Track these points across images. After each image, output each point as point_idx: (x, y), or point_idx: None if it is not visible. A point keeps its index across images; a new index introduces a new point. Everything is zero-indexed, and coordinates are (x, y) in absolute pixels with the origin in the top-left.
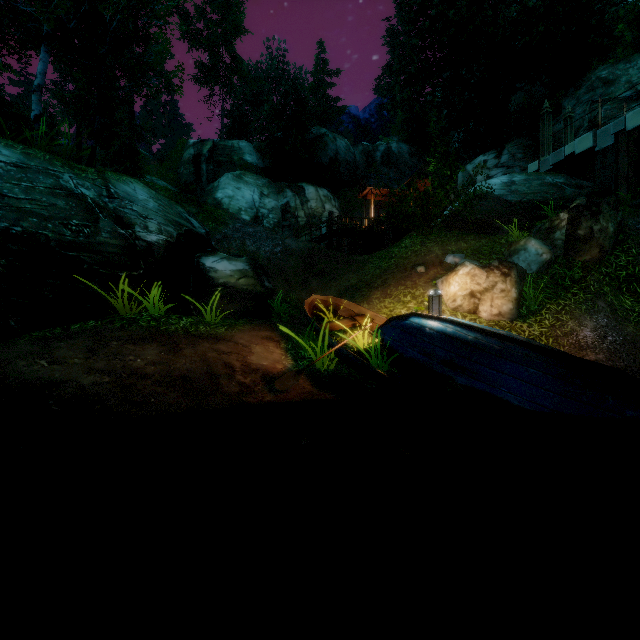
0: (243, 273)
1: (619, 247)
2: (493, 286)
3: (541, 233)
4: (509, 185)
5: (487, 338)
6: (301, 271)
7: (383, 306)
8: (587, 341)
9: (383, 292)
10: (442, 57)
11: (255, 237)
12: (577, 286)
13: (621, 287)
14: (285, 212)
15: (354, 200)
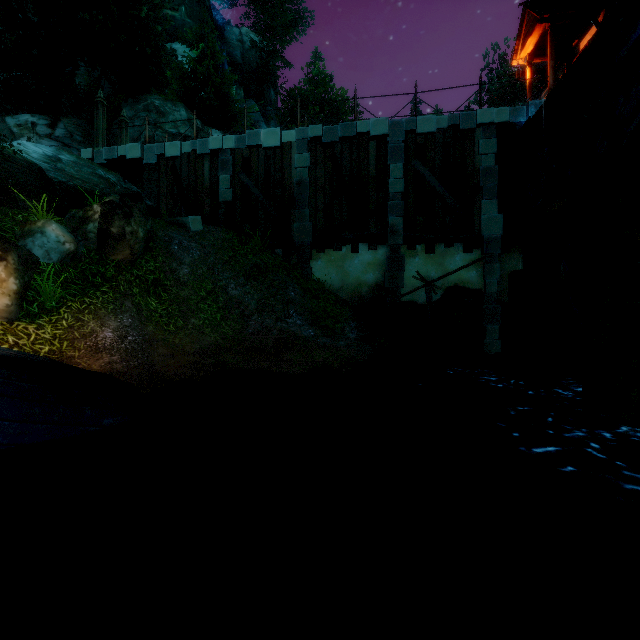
0: None
1: (150, 253)
2: None
3: (74, 221)
4: (55, 160)
5: None
6: None
7: None
8: (106, 342)
9: None
10: None
11: None
12: (108, 285)
13: (150, 290)
14: None
15: None
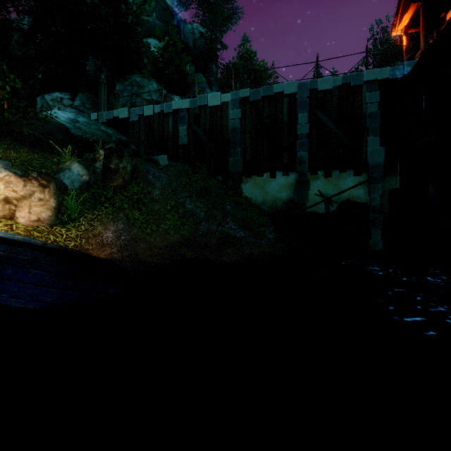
0: None
1: (134, 181)
2: (31, 194)
3: (88, 161)
4: (75, 122)
5: None
6: None
7: None
8: (108, 240)
9: None
10: None
11: None
12: (109, 202)
13: (134, 205)
14: None
15: None
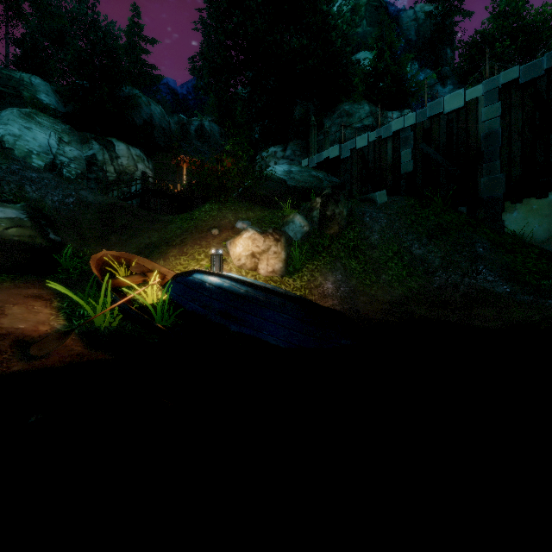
0: (15, 222)
1: (350, 226)
2: (268, 249)
3: (305, 211)
4: (289, 173)
5: (256, 291)
6: (99, 225)
7: (178, 263)
8: (329, 291)
9: (180, 250)
10: (243, 59)
11: (39, 183)
12: (326, 251)
13: (350, 253)
14: (91, 164)
15: (169, 165)
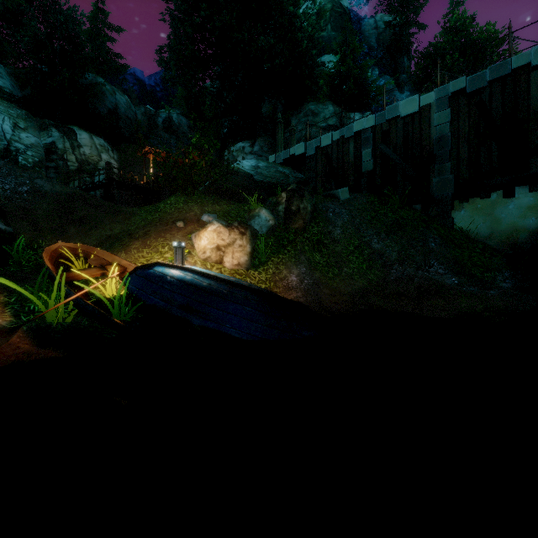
0: None
1: (314, 221)
2: (234, 242)
3: (271, 205)
4: (256, 168)
5: (219, 284)
6: (56, 216)
7: (141, 256)
8: (293, 284)
9: (143, 242)
10: (211, 53)
11: None
12: (291, 245)
13: (314, 247)
14: (50, 152)
15: (135, 156)
